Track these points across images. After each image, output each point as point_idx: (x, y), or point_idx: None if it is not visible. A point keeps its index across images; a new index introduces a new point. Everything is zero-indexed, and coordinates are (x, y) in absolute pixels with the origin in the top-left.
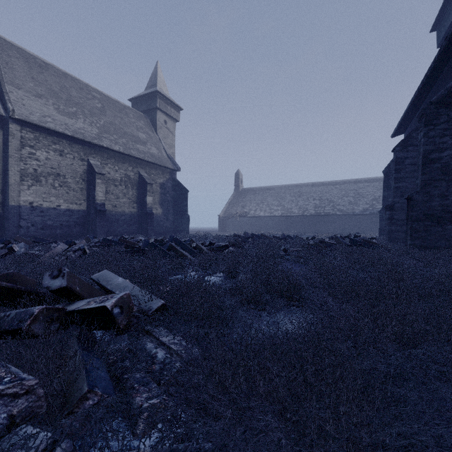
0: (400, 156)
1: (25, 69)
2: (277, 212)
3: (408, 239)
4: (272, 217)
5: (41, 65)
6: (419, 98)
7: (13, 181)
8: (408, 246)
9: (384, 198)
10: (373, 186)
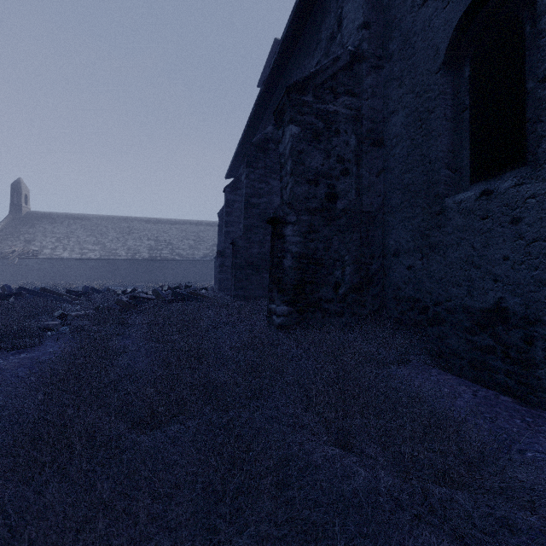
0: (231, 198)
1: None
2: (93, 254)
3: (233, 289)
4: (84, 261)
5: None
6: (246, 142)
7: None
8: (233, 297)
9: (219, 243)
10: (214, 230)
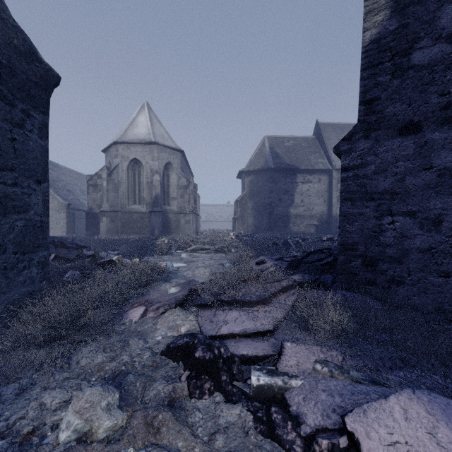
0: None
1: (334, 136)
2: None
3: None
4: None
5: (341, 128)
6: None
7: (334, 202)
8: None
9: None
10: None
